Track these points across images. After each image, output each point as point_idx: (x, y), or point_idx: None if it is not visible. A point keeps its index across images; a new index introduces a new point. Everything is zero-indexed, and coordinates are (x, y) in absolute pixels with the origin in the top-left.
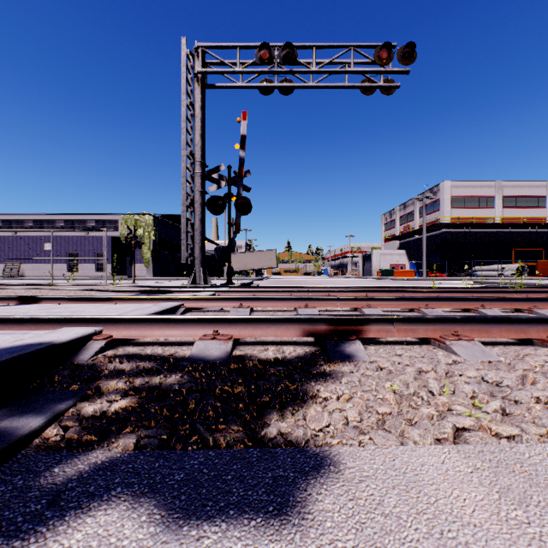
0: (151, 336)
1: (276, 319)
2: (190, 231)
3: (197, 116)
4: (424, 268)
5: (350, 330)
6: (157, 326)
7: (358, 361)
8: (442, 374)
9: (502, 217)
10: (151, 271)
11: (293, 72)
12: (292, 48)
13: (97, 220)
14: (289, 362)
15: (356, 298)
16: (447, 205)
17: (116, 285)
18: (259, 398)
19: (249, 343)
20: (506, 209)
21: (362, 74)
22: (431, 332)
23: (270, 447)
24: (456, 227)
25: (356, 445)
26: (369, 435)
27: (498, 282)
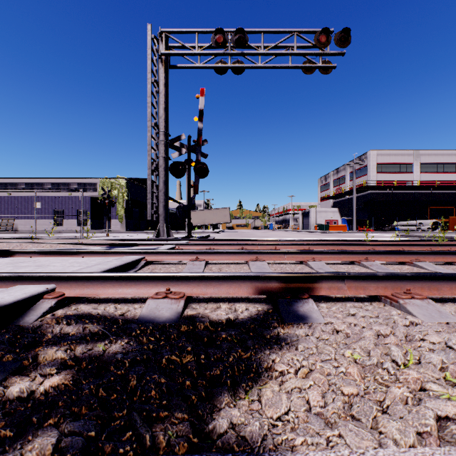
0: (103, 293)
1: (228, 277)
2: (155, 192)
3: (161, 92)
4: (354, 223)
5: (302, 287)
6: (110, 284)
7: (313, 323)
8: (403, 340)
9: (419, 180)
10: (124, 225)
11: (244, 54)
12: (243, 33)
13: (79, 183)
14: (242, 324)
15: (302, 252)
16: (373, 170)
17: (90, 238)
18: (208, 373)
19: (202, 300)
20: (423, 173)
21: (304, 55)
22: (382, 290)
23: (218, 451)
24: (381, 189)
25: (325, 448)
26: (338, 430)
27: (419, 235)
